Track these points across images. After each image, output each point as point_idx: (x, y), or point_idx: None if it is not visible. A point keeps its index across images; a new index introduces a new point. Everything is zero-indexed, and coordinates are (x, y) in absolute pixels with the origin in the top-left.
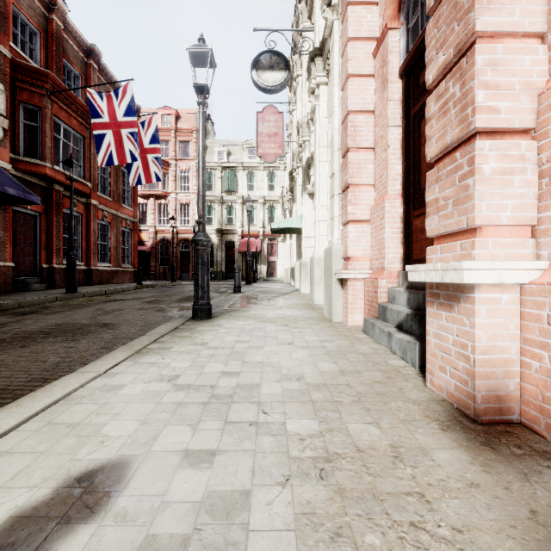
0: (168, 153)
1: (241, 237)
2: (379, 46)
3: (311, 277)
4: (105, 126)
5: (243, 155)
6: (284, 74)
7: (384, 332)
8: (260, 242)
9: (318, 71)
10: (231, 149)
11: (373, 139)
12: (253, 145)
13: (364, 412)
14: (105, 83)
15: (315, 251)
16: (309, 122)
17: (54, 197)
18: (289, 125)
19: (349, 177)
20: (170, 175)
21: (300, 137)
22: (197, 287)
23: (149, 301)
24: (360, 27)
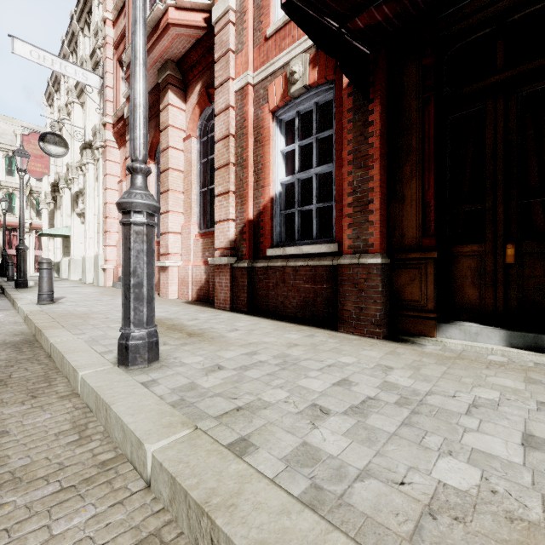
0: None
1: None
2: (120, 182)
3: (83, 269)
4: None
5: None
6: (65, 150)
7: (119, 284)
8: None
9: (88, 156)
10: None
11: (118, 215)
12: None
13: (110, 292)
14: None
15: (86, 254)
16: (78, 168)
17: None
18: None
19: (107, 228)
20: None
21: (70, 174)
22: (20, 272)
23: None
24: (112, 171)
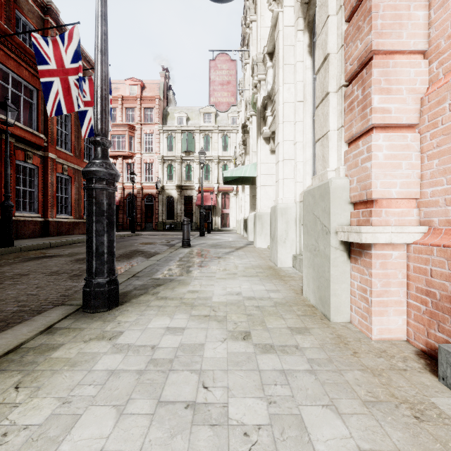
0: (134, 119)
1: (198, 192)
2: None
3: (271, 231)
4: (51, 73)
5: (200, 120)
6: None
7: None
8: (215, 196)
9: None
10: (189, 115)
11: None
12: (209, 111)
13: None
14: (50, 27)
15: (278, 199)
16: (265, 57)
17: (3, 148)
18: (242, 82)
19: (375, 36)
20: (135, 137)
21: (255, 76)
22: (90, 253)
23: (79, 259)
24: None
